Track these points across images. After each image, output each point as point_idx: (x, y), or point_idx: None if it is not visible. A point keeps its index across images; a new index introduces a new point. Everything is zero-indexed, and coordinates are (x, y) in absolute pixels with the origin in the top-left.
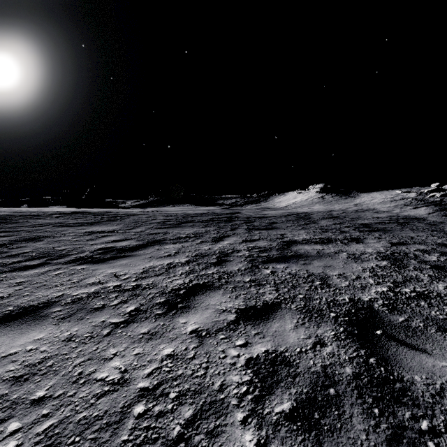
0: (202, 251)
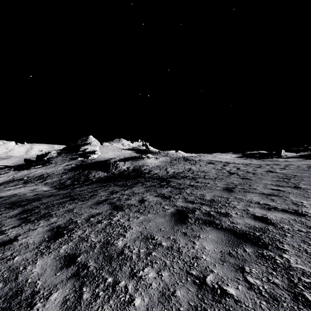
0: (7, 198)
